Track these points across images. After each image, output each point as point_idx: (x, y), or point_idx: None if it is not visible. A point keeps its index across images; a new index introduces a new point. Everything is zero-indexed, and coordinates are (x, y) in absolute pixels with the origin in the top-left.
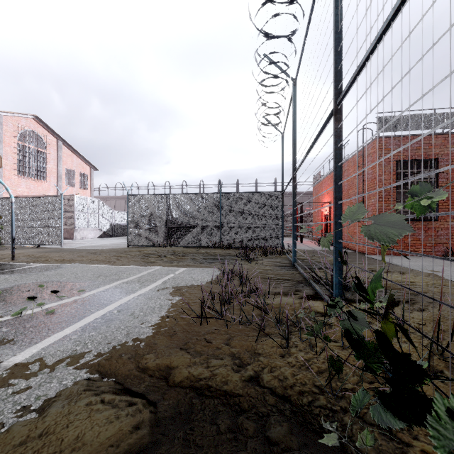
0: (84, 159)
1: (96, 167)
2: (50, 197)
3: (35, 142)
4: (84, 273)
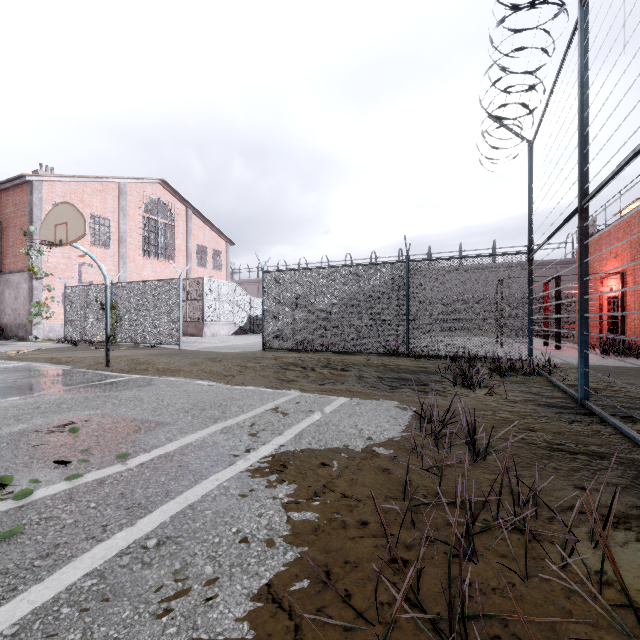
0: (218, 232)
1: (232, 241)
2: (167, 280)
3: (163, 214)
4: (173, 399)
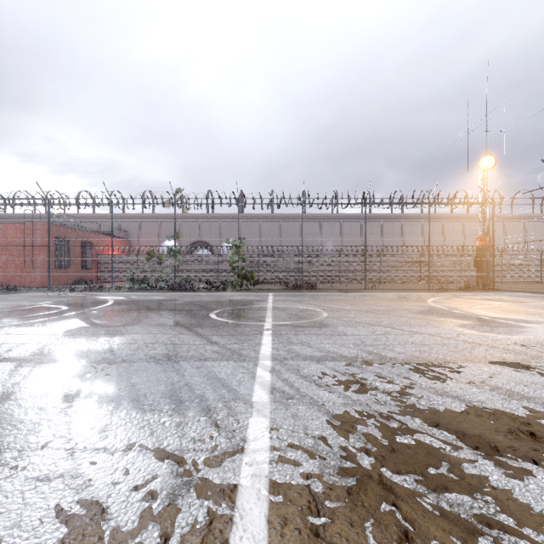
0: None
1: None
2: None
3: None
4: None
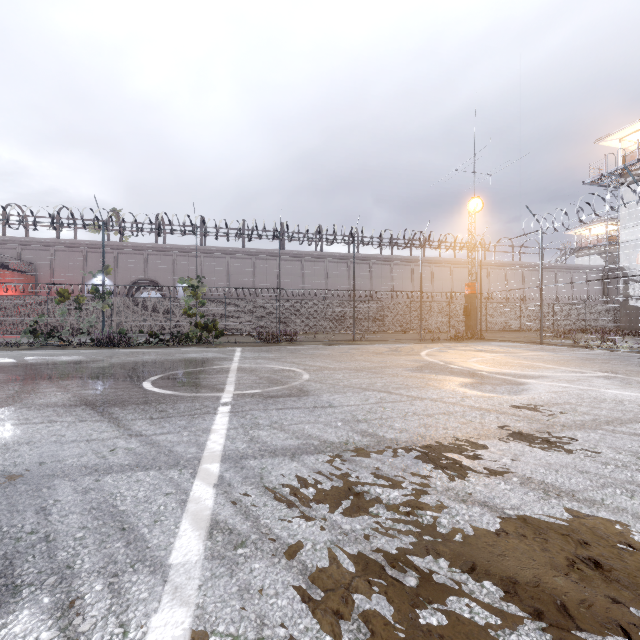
0: None
1: None
2: None
3: None
4: None
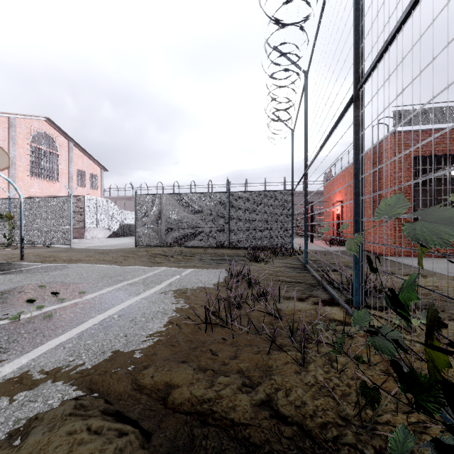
0: (94, 160)
1: (106, 168)
2: (59, 197)
3: (47, 143)
4: (89, 274)
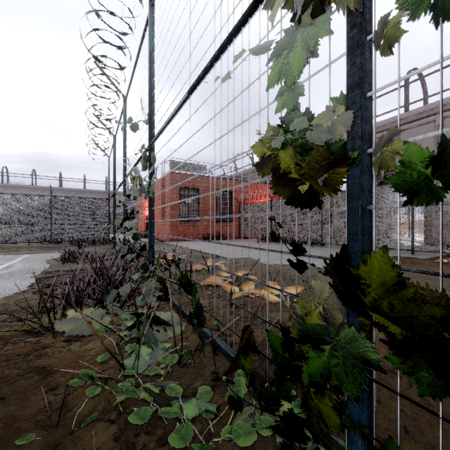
0: None
1: None
2: None
3: None
4: None
